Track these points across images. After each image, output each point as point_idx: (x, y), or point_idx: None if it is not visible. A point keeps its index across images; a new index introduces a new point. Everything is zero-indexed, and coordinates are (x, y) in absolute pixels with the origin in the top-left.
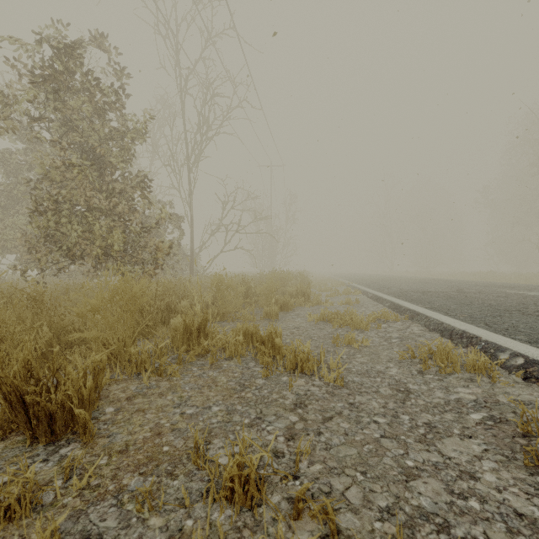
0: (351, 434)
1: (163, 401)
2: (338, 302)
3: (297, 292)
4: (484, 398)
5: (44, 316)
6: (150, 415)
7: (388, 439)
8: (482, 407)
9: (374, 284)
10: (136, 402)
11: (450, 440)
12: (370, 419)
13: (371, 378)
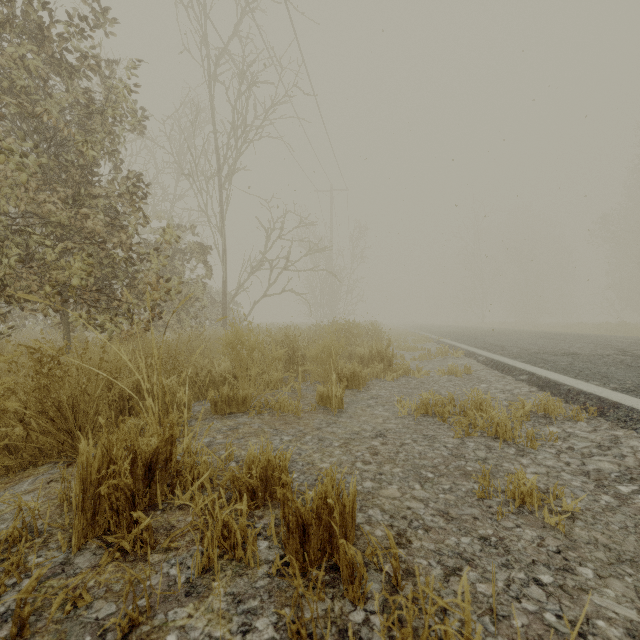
0: None
1: None
2: (436, 371)
3: (371, 355)
4: None
5: None
6: None
7: None
8: None
9: (475, 340)
10: None
11: None
12: None
13: None
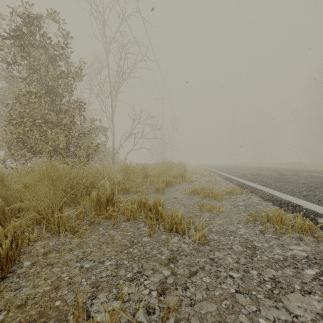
0: (212, 288)
1: (70, 256)
2: (203, 181)
3: (177, 175)
4: (313, 255)
5: (1, 190)
6: (56, 269)
7: (242, 294)
8: (313, 263)
9: (226, 170)
10: (49, 257)
11: (293, 296)
12: (227, 274)
13: (226, 237)
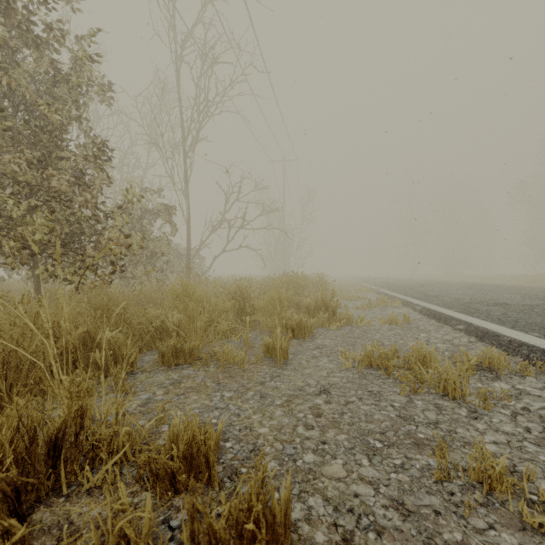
0: None
1: None
2: (377, 320)
3: (317, 305)
4: None
5: None
6: None
7: None
8: None
9: (410, 290)
10: None
11: None
12: None
13: None
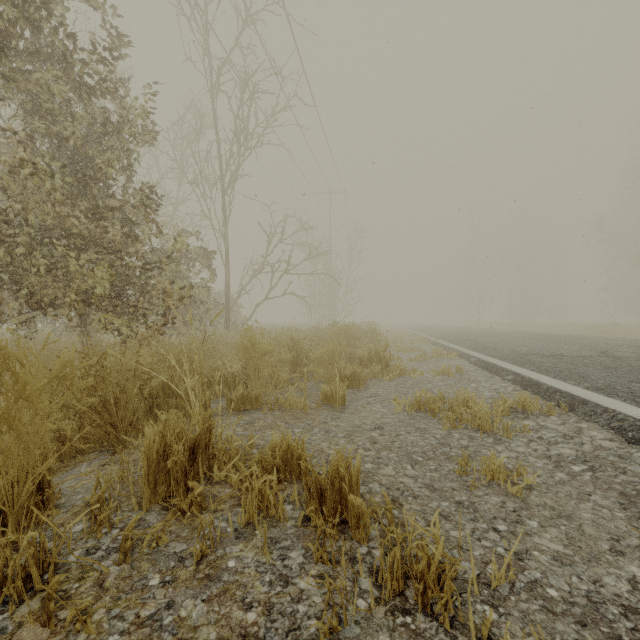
0: None
1: None
2: (430, 372)
3: (370, 356)
4: None
5: None
6: None
7: None
8: None
9: (469, 341)
10: None
11: None
12: None
13: None
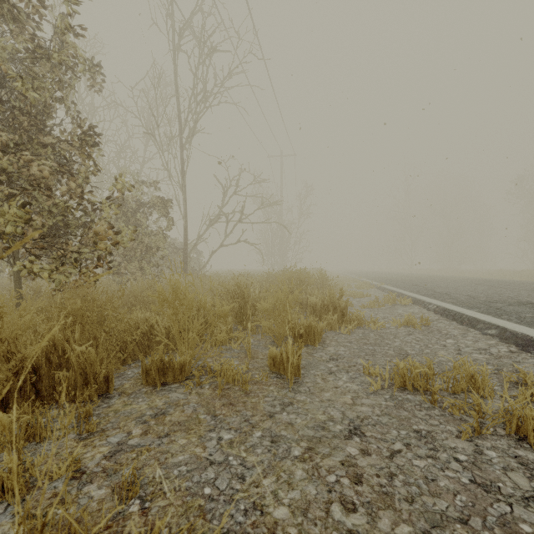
0: None
1: None
2: (391, 322)
3: (324, 304)
4: None
5: None
6: None
7: None
8: None
9: (415, 286)
10: None
11: None
12: None
13: None
